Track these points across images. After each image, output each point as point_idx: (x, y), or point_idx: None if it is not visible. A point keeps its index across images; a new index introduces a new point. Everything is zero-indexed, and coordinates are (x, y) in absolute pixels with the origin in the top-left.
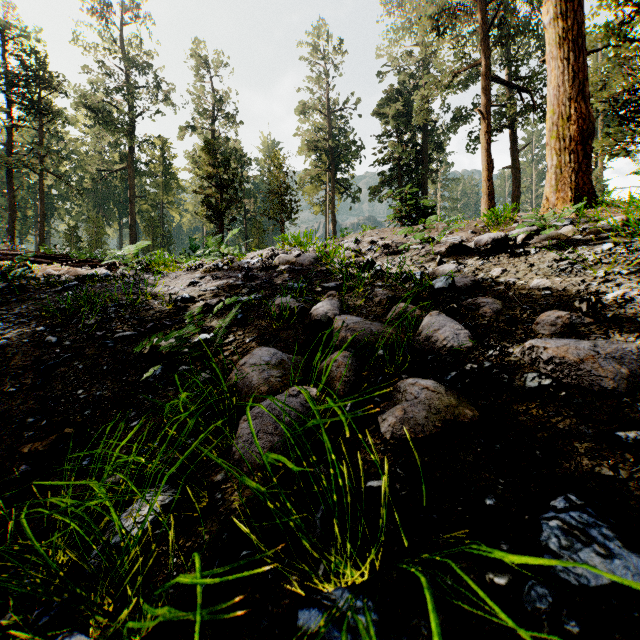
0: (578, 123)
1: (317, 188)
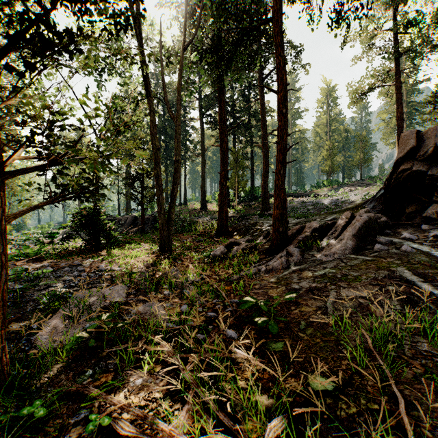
0: None
1: (391, 134)
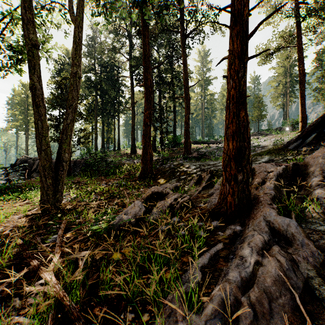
0: (302, 118)
1: (278, 98)
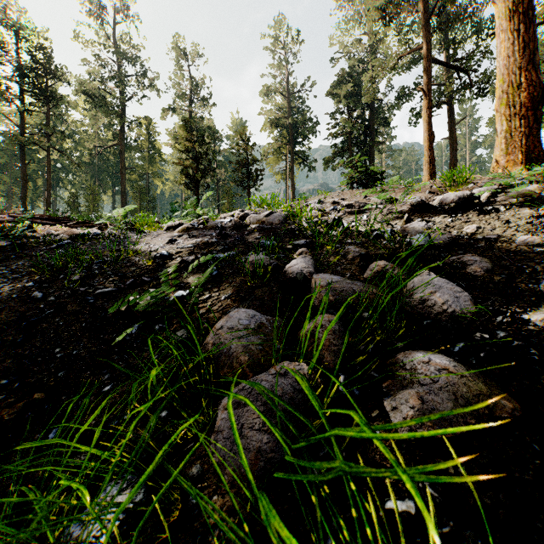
0: (528, 90)
1: (278, 159)
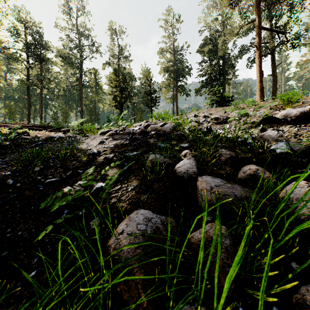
0: None
1: (168, 90)
